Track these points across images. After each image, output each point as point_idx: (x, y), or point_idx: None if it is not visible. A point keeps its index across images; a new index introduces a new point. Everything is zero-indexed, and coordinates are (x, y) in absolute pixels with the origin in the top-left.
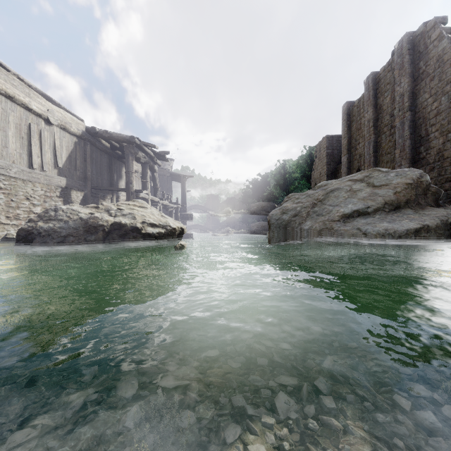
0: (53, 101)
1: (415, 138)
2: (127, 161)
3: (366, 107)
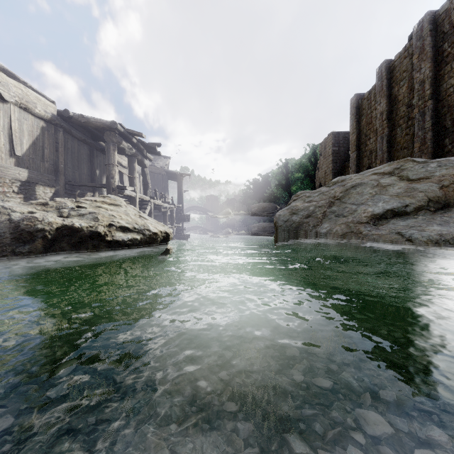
0: (16, 78)
1: (438, 130)
2: (107, 151)
3: (379, 98)
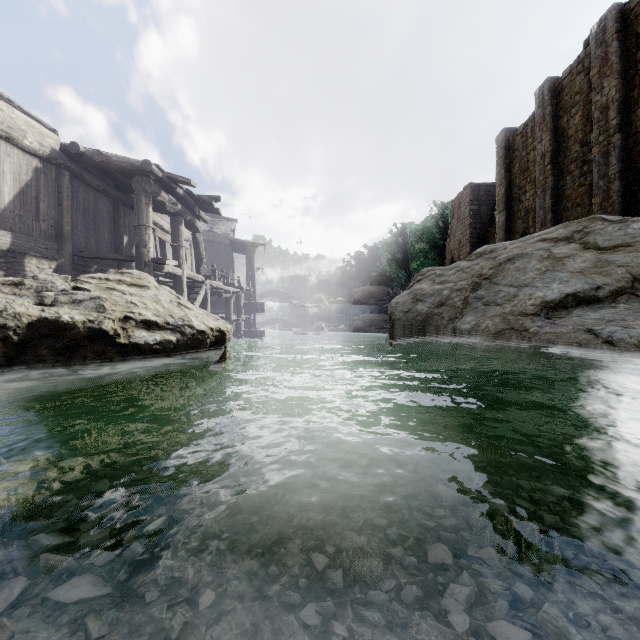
0: None
1: (628, 177)
2: (137, 205)
3: (539, 134)
